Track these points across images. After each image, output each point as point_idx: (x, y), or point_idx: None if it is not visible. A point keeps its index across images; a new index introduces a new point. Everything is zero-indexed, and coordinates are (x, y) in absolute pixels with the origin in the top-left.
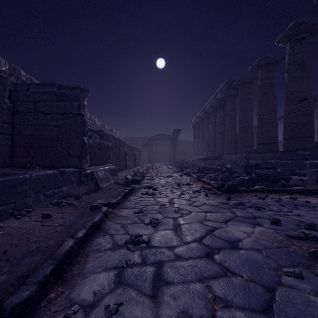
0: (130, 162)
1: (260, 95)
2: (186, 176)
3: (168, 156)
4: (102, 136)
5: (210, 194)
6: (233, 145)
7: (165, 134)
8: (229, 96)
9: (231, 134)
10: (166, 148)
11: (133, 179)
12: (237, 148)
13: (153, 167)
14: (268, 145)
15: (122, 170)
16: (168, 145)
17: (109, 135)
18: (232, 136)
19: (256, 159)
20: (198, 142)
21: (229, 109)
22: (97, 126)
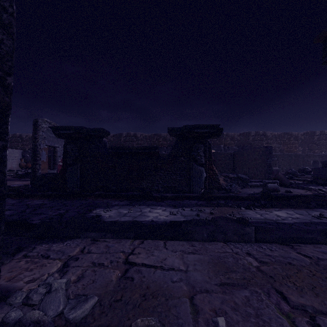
0: None
1: None
2: None
3: None
4: None
5: None
6: None
7: None
8: None
9: None
10: None
11: None
12: None
13: None
14: None
15: None
16: None
17: (278, 154)
18: None
19: None
20: None
21: None
22: None
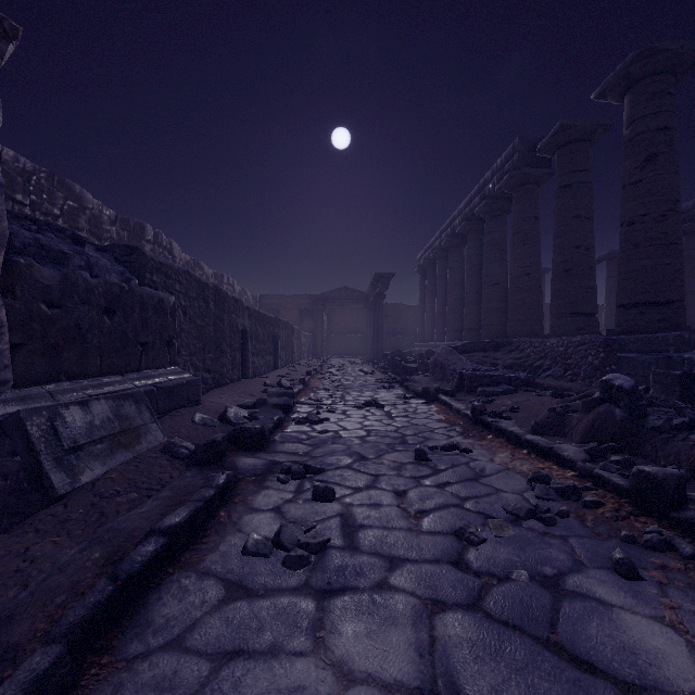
0: (261, 358)
1: (630, 165)
2: (425, 403)
3: (359, 342)
4: (134, 268)
5: (627, 548)
6: (533, 312)
7: (353, 288)
8: (522, 184)
9: (527, 283)
10: (354, 322)
11: (239, 429)
12: (542, 320)
13: (324, 369)
14: (657, 310)
15: (232, 381)
16: (358, 315)
17: (171, 269)
18: (531, 290)
19: (621, 350)
20: (431, 309)
21: (523, 218)
22: (177, 263)
